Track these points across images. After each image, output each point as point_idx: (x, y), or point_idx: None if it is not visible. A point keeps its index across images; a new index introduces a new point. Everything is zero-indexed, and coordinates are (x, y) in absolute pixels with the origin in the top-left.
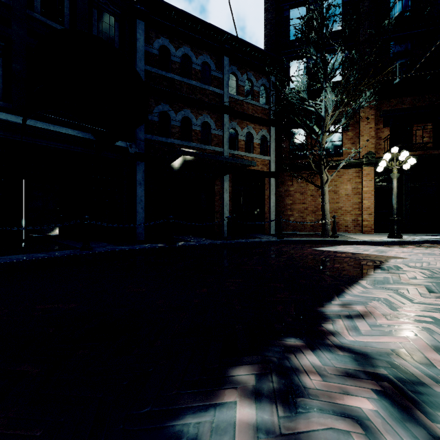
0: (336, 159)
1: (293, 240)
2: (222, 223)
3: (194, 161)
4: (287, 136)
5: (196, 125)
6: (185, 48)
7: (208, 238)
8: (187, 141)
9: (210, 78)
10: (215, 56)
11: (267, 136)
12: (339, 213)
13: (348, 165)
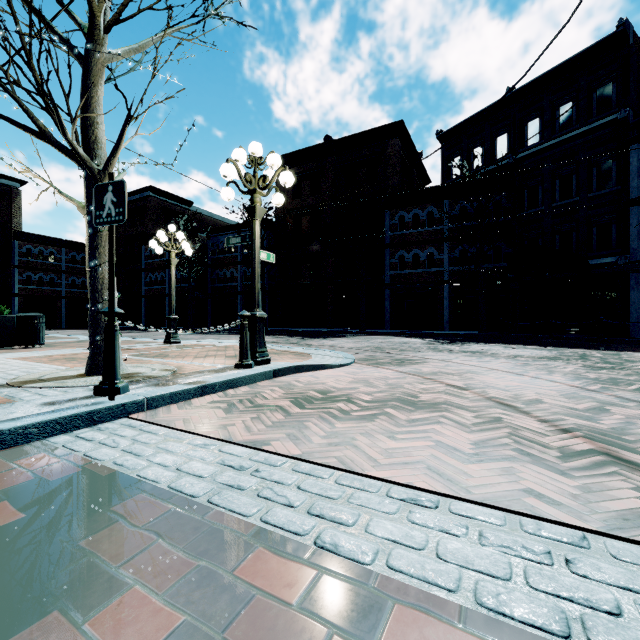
0: None
1: None
2: None
3: None
4: None
5: None
6: None
7: None
8: None
9: None
10: None
11: None
12: None
13: None
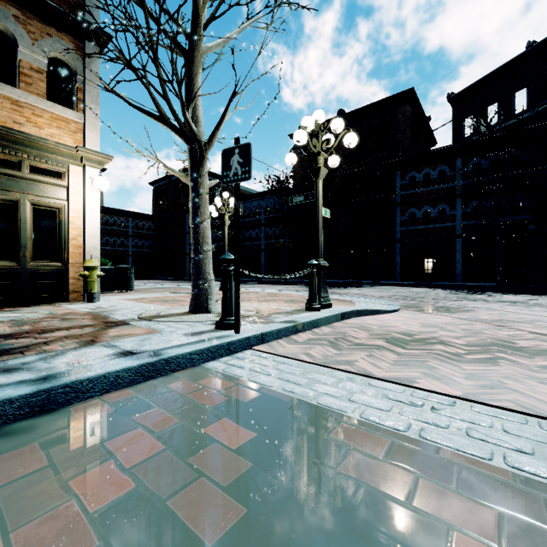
0: None
1: None
2: None
3: None
4: None
5: None
6: None
7: None
8: None
9: None
10: None
11: None
12: None
13: None
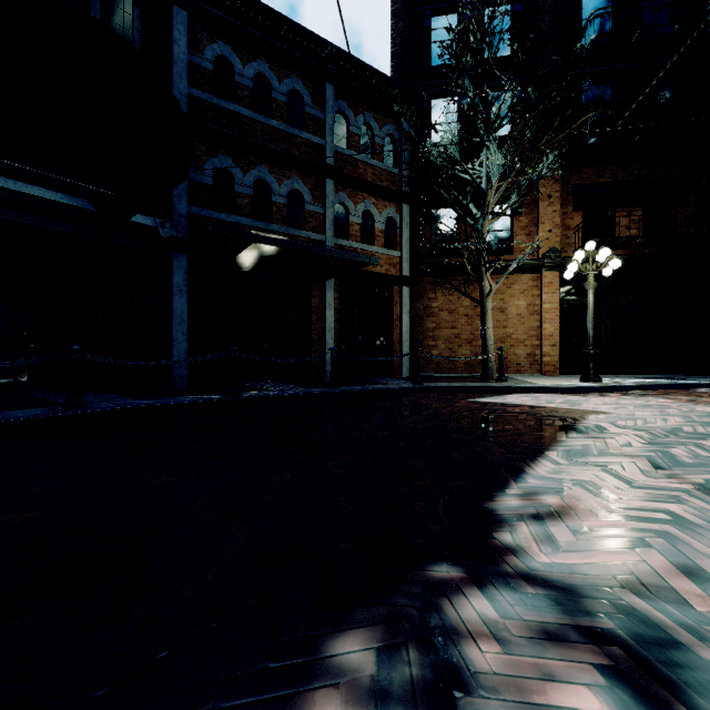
0: (503, 258)
1: (438, 386)
2: (323, 359)
3: (275, 255)
4: (427, 220)
5: (280, 195)
6: (261, 64)
7: (299, 385)
8: (263, 222)
9: (302, 118)
10: (311, 82)
11: (396, 218)
12: (508, 343)
13: (522, 268)
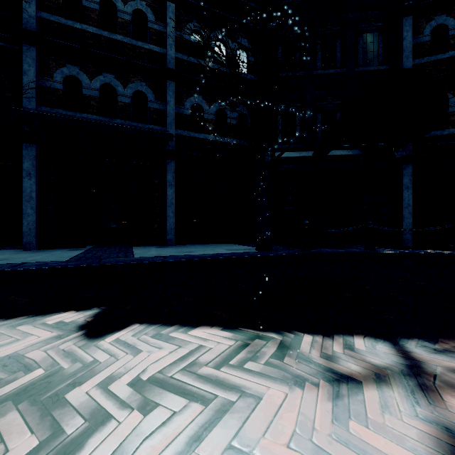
0: None
1: None
2: None
3: None
4: None
5: None
6: None
7: None
8: None
9: None
10: None
11: None
12: None
13: None
